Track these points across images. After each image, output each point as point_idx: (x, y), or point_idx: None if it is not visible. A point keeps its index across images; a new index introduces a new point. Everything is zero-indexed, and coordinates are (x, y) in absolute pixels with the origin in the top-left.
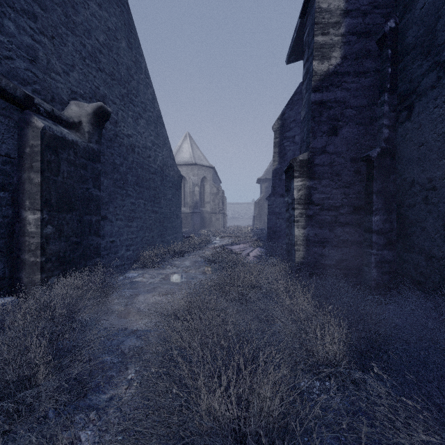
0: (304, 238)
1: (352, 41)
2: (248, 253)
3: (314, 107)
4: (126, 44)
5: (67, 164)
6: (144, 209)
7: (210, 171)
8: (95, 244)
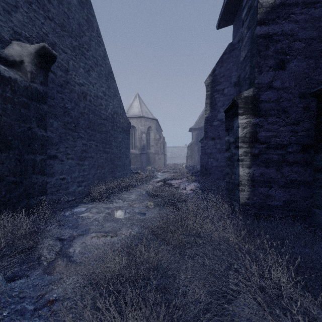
0: (249, 178)
1: None
2: (185, 187)
3: (260, 41)
4: (77, 2)
5: (2, 101)
6: (96, 150)
7: (154, 122)
8: (40, 182)
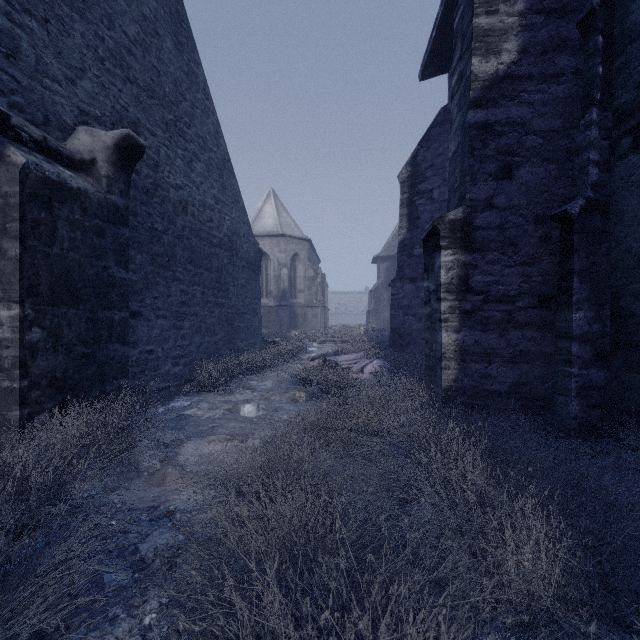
0: (458, 348)
1: (536, 24)
2: (362, 368)
3: (474, 133)
4: (172, 45)
5: (69, 227)
6: (202, 301)
7: (304, 245)
8: (119, 356)
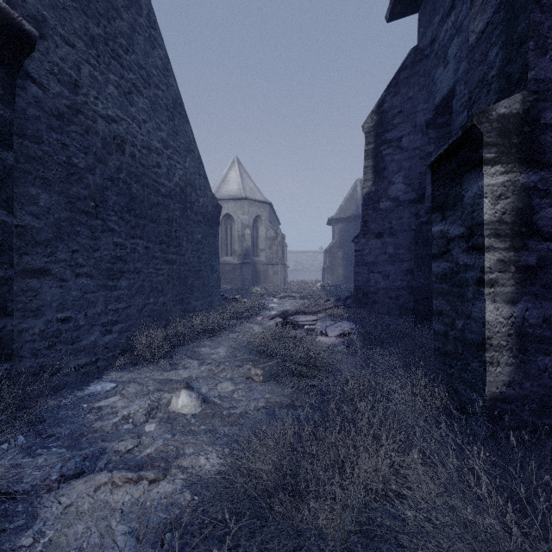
0: (513, 330)
1: None
2: (326, 330)
3: None
4: None
5: None
6: (146, 256)
7: (265, 208)
8: None
